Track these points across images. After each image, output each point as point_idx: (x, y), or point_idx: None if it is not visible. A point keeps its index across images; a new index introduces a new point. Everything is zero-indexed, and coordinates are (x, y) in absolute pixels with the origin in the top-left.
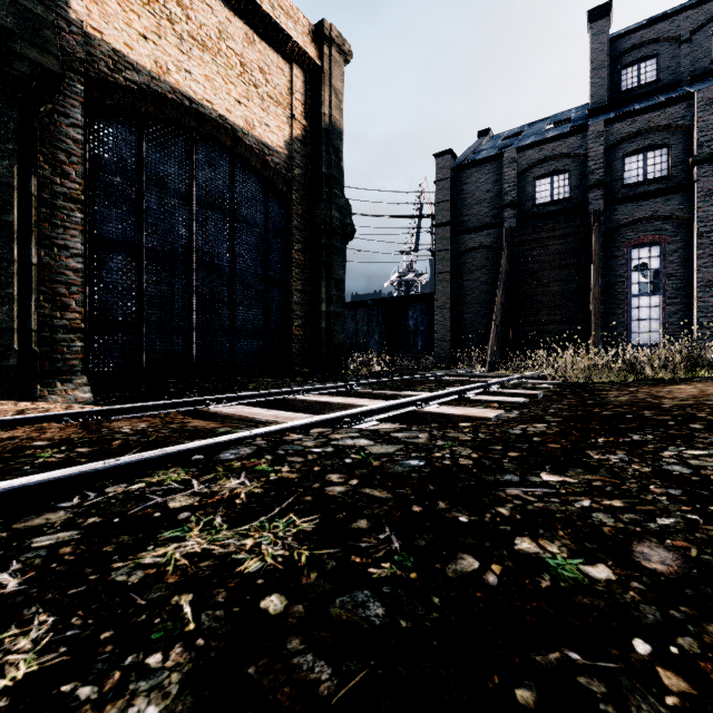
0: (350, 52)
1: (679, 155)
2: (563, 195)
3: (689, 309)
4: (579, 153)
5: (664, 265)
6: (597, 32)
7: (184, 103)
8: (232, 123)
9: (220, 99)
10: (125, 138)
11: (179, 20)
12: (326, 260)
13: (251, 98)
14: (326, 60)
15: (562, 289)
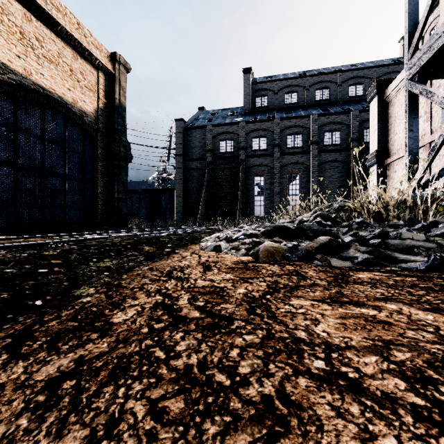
0: (130, 68)
1: (269, 142)
2: (231, 150)
3: (272, 202)
4: (236, 133)
5: (265, 184)
6: (246, 79)
7: (40, 90)
8: (65, 100)
9: (59, 88)
10: (7, 107)
11: (37, 48)
12: (117, 171)
13: (76, 87)
14: (117, 71)
15: (230, 191)
